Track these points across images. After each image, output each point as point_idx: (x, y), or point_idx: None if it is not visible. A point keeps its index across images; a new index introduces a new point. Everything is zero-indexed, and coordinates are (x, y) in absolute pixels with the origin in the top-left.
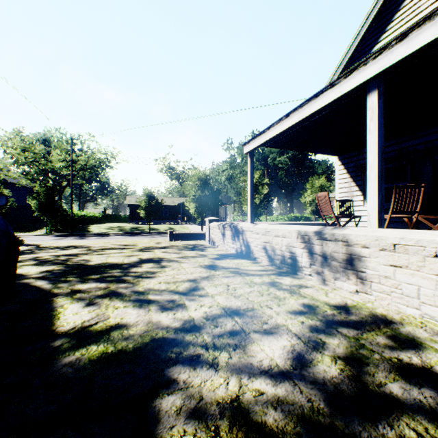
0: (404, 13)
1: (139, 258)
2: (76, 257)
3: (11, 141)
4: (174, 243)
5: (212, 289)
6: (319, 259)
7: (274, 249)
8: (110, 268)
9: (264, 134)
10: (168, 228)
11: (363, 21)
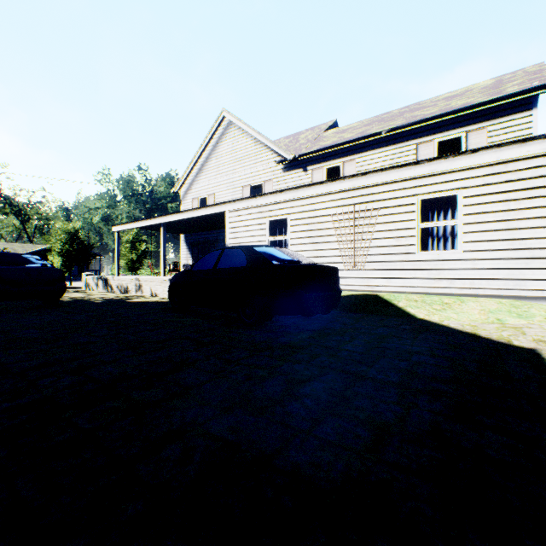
0: (206, 169)
1: None
2: None
3: None
4: None
5: (93, 296)
6: (134, 287)
7: (122, 286)
8: None
9: (125, 225)
10: None
11: (190, 163)
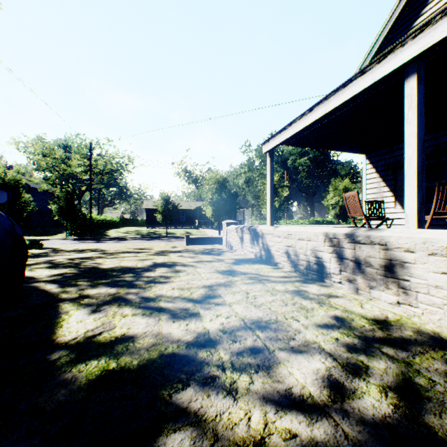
0: None
1: (153, 262)
2: (89, 260)
3: (33, 147)
4: (190, 247)
5: (230, 297)
6: (350, 264)
7: (298, 253)
8: (122, 272)
9: (285, 131)
10: (184, 233)
11: (394, 6)
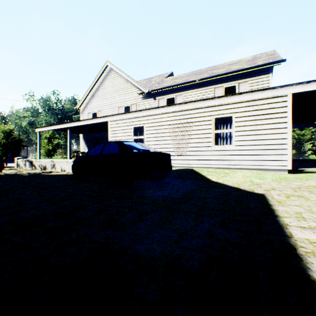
0: (97, 95)
1: None
2: None
3: None
4: None
5: (23, 172)
6: (50, 166)
7: (42, 165)
8: None
9: (44, 128)
10: None
11: (86, 91)
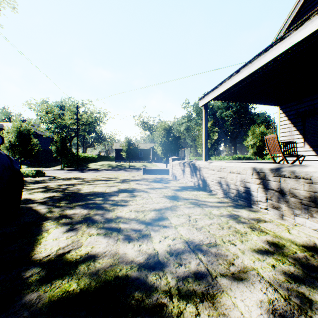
0: None
1: (117, 188)
2: (72, 186)
3: (39, 107)
4: (145, 176)
5: (175, 220)
6: (276, 194)
7: (229, 184)
8: (94, 196)
9: (217, 89)
10: (142, 166)
11: None
